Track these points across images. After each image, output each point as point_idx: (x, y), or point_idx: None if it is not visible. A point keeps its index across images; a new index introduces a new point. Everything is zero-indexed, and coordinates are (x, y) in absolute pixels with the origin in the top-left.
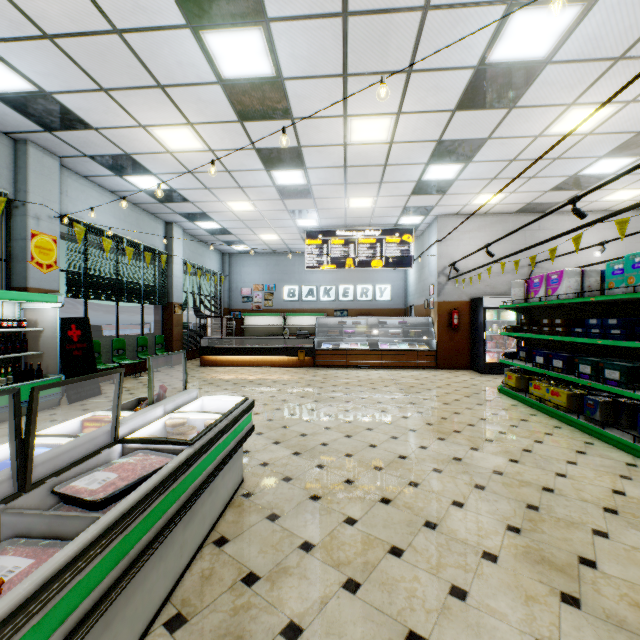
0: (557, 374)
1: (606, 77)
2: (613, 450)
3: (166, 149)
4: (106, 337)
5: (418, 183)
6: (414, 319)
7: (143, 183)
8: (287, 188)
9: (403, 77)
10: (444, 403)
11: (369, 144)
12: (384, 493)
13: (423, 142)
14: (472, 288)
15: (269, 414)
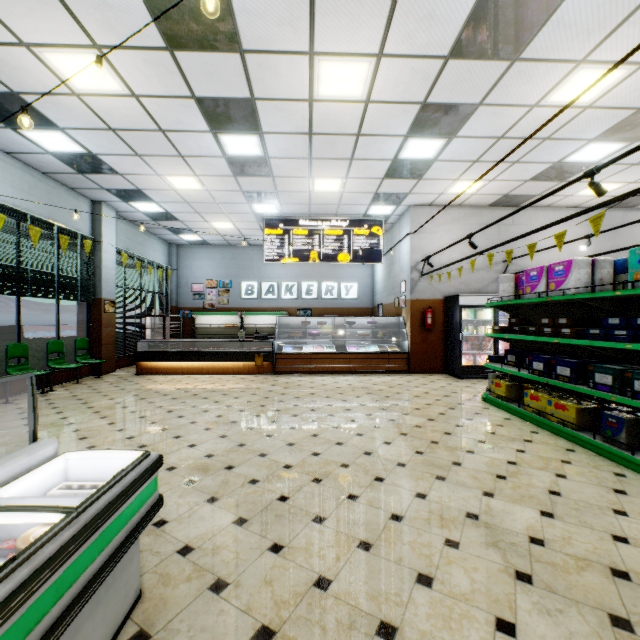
0: (564, 384)
1: (630, 22)
2: None
3: (70, 88)
4: (4, 341)
5: (393, 162)
6: (384, 319)
7: (49, 142)
8: (240, 160)
9: None
10: (429, 419)
11: (340, 102)
12: (382, 609)
13: (405, 104)
14: (446, 285)
15: (210, 445)
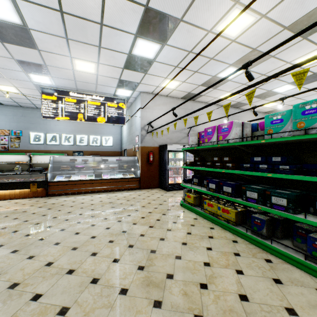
0: (229, 197)
1: None
2: (289, 267)
3: None
4: None
5: (129, 56)
6: (126, 157)
7: None
8: (1, 25)
9: None
10: (150, 226)
11: None
12: None
13: (133, 3)
14: (160, 139)
15: None
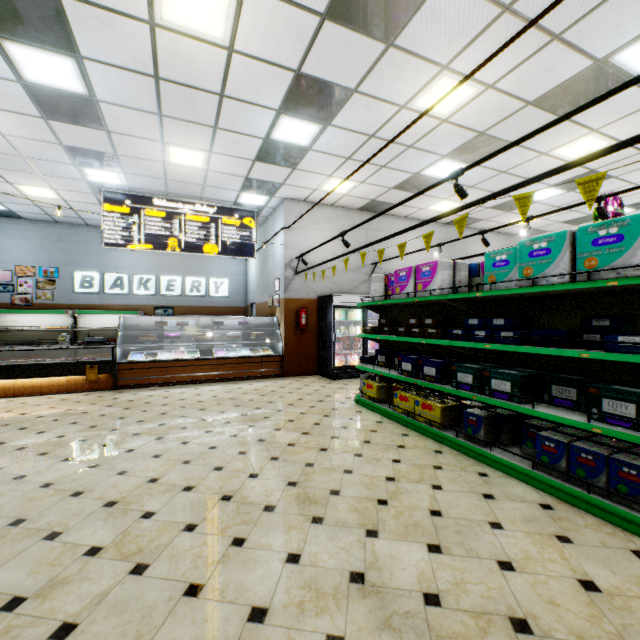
0: (431, 384)
1: (486, 36)
2: (511, 481)
3: None
4: None
5: (266, 142)
6: (257, 319)
7: None
8: (50, 95)
9: None
10: (304, 432)
11: (195, 39)
12: None
13: (277, 67)
14: (320, 285)
15: None
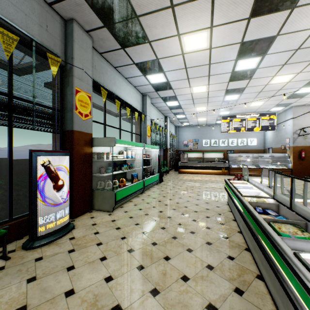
0: None
1: None
2: None
3: (191, 93)
4: None
5: (291, 95)
6: (277, 154)
7: (170, 104)
8: (227, 101)
9: (309, 62)
10: None
11: (277, 83)
12: None
13: (304, 80)
14: None
15: None
